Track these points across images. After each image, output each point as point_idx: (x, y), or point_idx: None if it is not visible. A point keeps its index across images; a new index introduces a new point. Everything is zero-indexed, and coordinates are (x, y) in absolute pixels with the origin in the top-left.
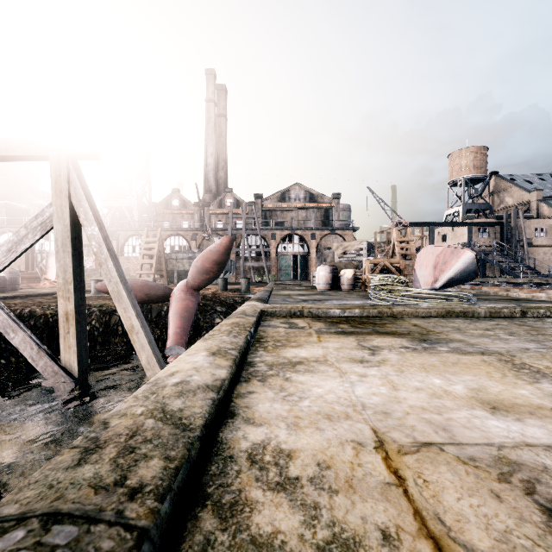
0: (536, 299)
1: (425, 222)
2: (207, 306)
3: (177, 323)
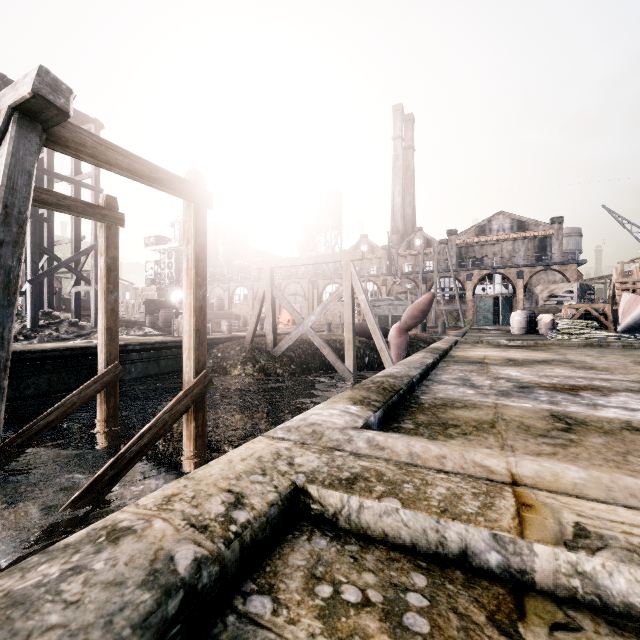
0: None
1: None
2: (413, 343)
3: (396, 351)
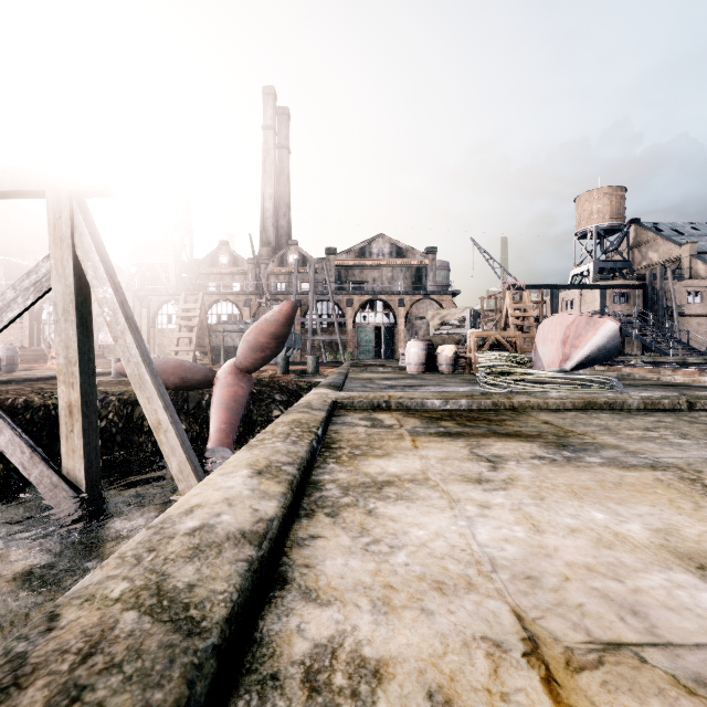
0: (698, 385)
1: (546, 285)
2: (262, 394)
3: (221, 416)
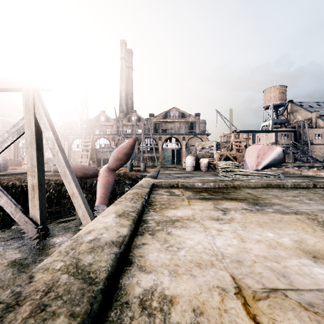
0: (319, 176)
1: (250, 130)
2: (120, 180)
3: (101, 190)
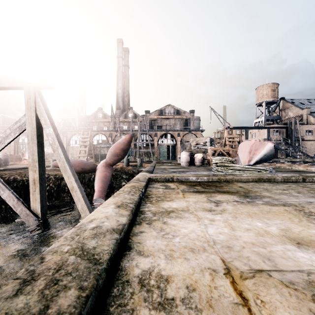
0: (309, 171)
1: (243, 127)
2: (117, 175)
3: (99, 185)
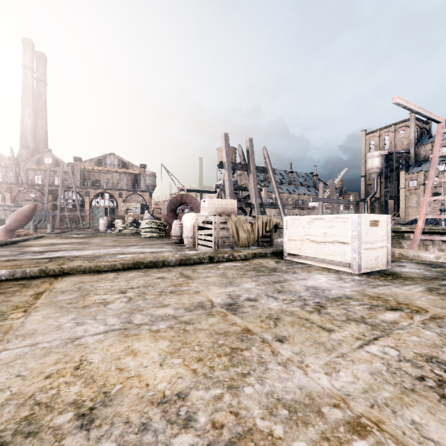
0: None
1: (197, 190)
2: None
3: None
